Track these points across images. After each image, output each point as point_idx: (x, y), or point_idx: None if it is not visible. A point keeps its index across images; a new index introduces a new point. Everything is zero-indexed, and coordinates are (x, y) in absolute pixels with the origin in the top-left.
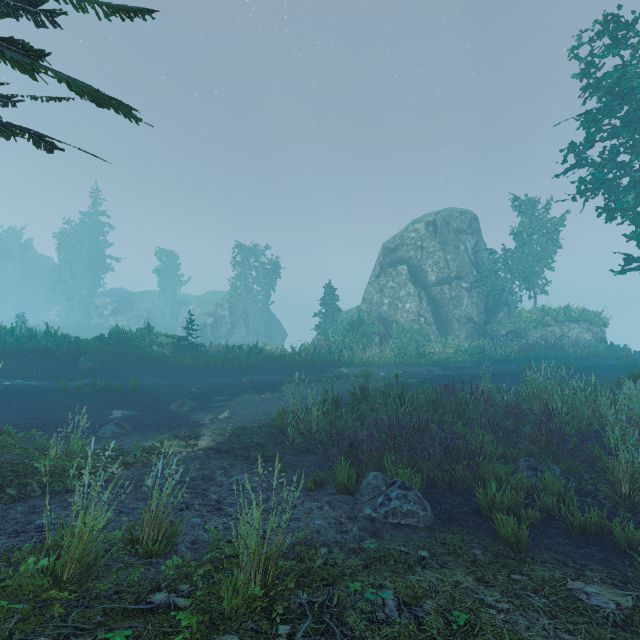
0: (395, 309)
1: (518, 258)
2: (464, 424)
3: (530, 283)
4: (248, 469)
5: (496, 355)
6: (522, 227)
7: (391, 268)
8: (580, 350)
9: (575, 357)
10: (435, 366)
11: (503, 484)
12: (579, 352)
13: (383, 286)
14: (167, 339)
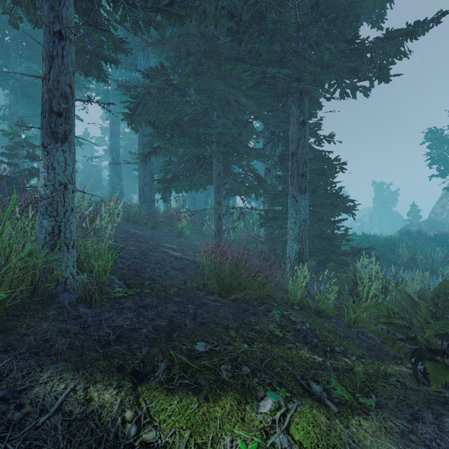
0: (448, 217)
1: None
2: None
3: None
4: None
5: None
6: None
7: None
8: None
9: None
10: None
11: None
12: None
13: (444, 204)
14: None
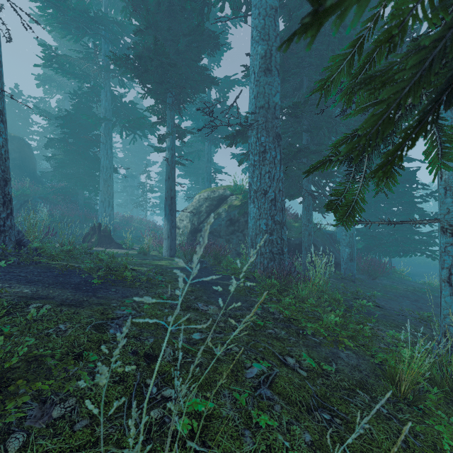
0: None
1: None
2: None
3: None
4: None
5: None
6: None
7: None
8: None
9: None
10: None
11: None
12: None
13: None
14: None
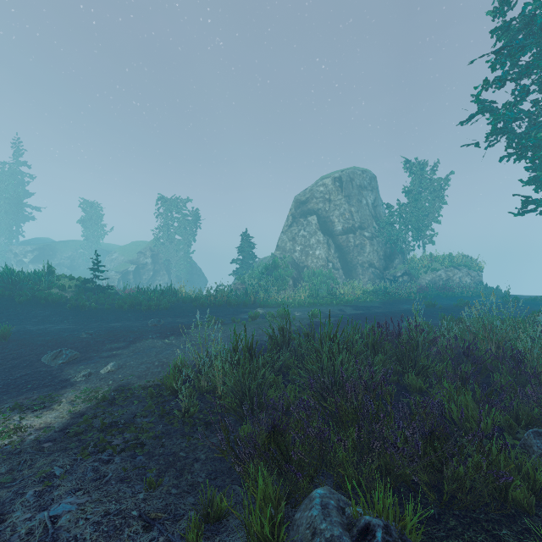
0: (306, 255)
1: (411, 212)
2: (416, 373)
3: (420, 234)
4: (93, 479)
5: (398, 295)
6: (413, 185)
7: (302, 218)
8: (466, 290)
9: (462, 297)
10: (346, 306)
11: (537, 492)
12: (465, 292)
13: (295, 234)
14: (71, 281)
